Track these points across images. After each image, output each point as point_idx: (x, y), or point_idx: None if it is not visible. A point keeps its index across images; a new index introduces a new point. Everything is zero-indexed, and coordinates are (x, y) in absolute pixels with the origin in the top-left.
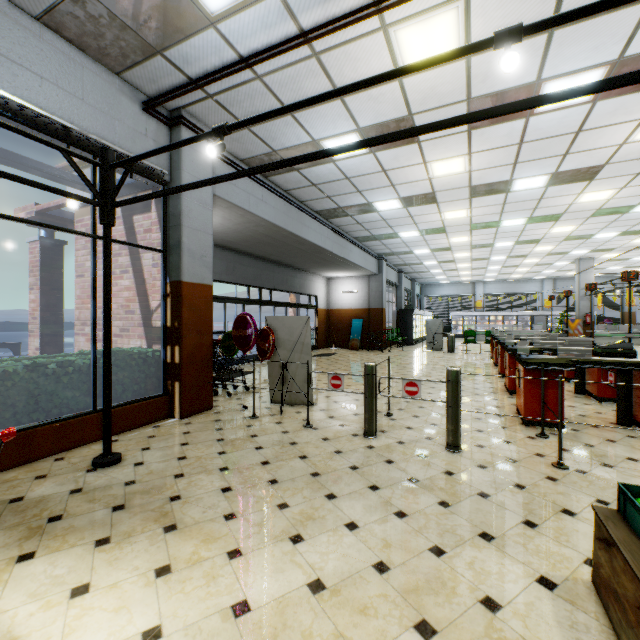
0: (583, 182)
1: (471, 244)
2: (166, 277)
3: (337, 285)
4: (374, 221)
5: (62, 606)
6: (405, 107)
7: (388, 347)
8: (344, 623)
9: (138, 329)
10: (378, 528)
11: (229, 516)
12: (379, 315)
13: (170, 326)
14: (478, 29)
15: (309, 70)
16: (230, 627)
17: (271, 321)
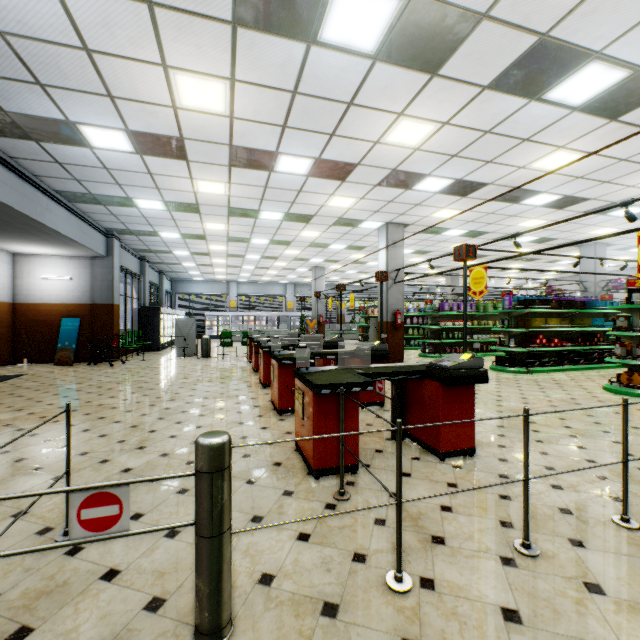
0: (337, 181)
1: (228, 235)
2: None
3: (33, 266)
4: (88, 166)
5: None
6: None
7: (125, 356)
8: None
9: None
10: None
11: None
12: (109, 313)
13: None
14: None
15: None
16: None
17: None
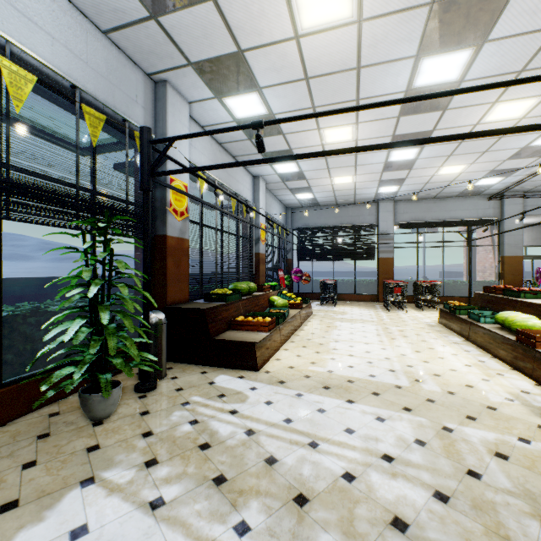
0: None
1: None
2: (499, 254)
3: None
4: None
5: None
6: None
7: None
8: None
9: (494, 274)
10: None
11: None
12: None
13: (500, 272)
14: None
15: None
16: None
17: None
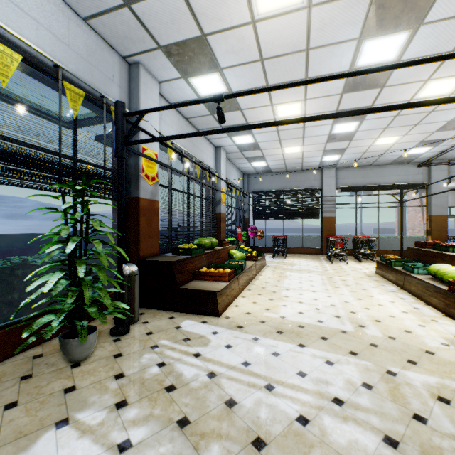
0: None
1: None
2: (427, 214)
3: None
4: None
5: None
6: None
7: None
8: None
9: (422, 230)
10: None
11: None
12: None
13: (428, 229)
14: None
15: None
16: None
17: None
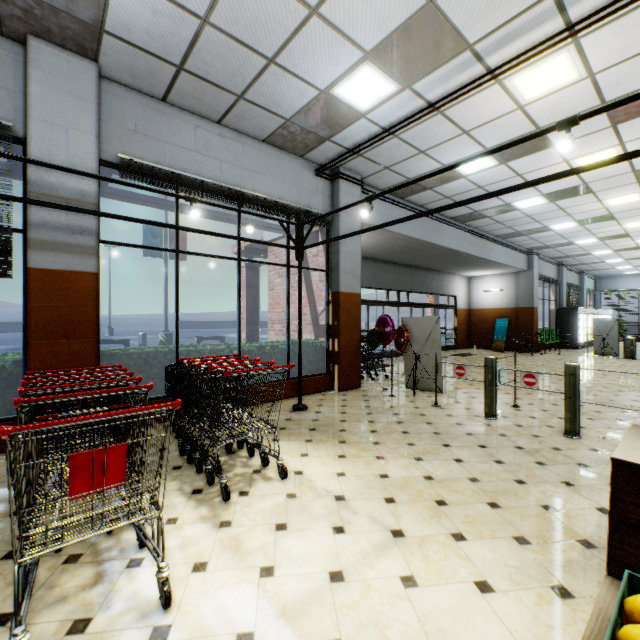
0: None
1: None
2: (328, 289)
3: (478, 284)
4: (516, 218)
5: (298, 458)
6: (531, 125)
7: (542, 350)
8: (442, 492)
9: (309, 326)
10: (478, 464)
11: (376, 443)
12: (529, 315)
13: (331, 324)
14: (596, 56)
15: (435, 122)
16: (378, 480)
17: (406, 321)
